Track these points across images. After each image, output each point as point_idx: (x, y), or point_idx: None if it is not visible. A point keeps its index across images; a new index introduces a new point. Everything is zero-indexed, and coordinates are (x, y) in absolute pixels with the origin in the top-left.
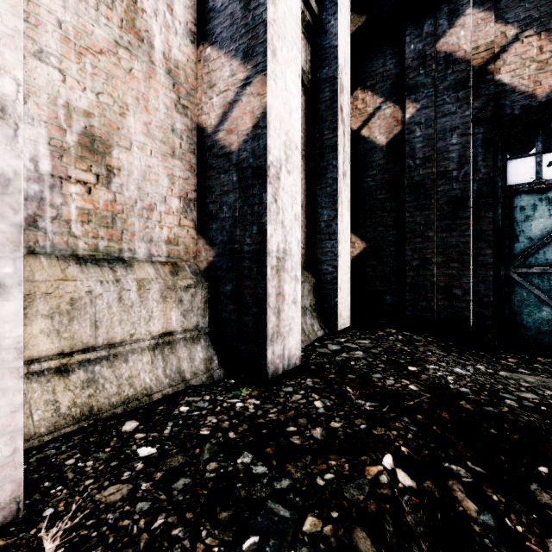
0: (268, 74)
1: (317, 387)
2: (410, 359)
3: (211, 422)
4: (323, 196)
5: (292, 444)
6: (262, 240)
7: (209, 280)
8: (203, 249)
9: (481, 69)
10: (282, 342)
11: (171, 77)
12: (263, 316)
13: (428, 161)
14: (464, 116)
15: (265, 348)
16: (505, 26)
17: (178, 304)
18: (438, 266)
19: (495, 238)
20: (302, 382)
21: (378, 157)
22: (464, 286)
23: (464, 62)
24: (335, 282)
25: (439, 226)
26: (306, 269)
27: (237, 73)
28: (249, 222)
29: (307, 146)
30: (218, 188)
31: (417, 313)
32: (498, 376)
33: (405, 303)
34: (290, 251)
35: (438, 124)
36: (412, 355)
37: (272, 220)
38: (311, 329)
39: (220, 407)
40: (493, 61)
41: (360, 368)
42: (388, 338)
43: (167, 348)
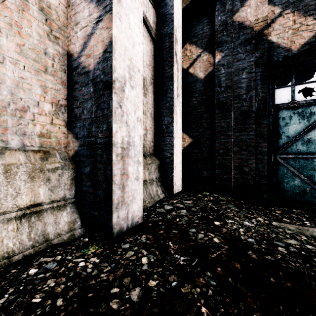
0: (114, 13)
1: (148, 243)
2: (216, 215)
3: (49, 286)
4: (164, 108)
5: (110, 310)
6: (109, 134)
7: (75, 164)
8: (71, 141)
9: (260, 33)
10: (126, 208)
11: (43, 13)
12: (110, 191)
13: (228, 89)
14: (250, 61)
15: (111, 214)
16: (274, 7)
17: (46, 182)
18: (234, 153)
19: (268, 136)
20: (138, 238)
21: (199, 86)
22: (250, 166)
23: (250, 28)
24: (172, 163)
25: (235, 128)
26: (154, 155)
27: (93, 13)
28: (101, 121)
29: (154, 76)
30: (81, 97)
31: (222, 182)
32: (272, 226)
33: (215, 176)
34: (133, 143)
35: (234, 66)
36: (218, 212)
37: (118, 120)
38: (156, 193)
39: (64, 267)
40: (267, 28)
41: (182, 224)
42: (204, 199)
43: (34, 216)
